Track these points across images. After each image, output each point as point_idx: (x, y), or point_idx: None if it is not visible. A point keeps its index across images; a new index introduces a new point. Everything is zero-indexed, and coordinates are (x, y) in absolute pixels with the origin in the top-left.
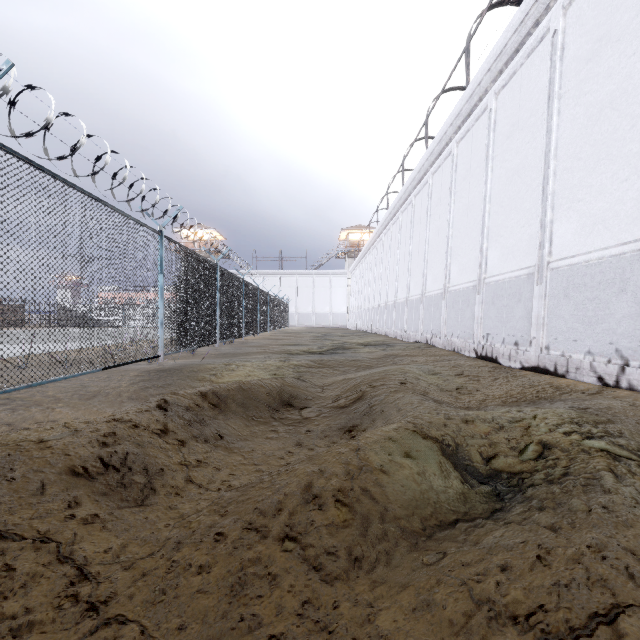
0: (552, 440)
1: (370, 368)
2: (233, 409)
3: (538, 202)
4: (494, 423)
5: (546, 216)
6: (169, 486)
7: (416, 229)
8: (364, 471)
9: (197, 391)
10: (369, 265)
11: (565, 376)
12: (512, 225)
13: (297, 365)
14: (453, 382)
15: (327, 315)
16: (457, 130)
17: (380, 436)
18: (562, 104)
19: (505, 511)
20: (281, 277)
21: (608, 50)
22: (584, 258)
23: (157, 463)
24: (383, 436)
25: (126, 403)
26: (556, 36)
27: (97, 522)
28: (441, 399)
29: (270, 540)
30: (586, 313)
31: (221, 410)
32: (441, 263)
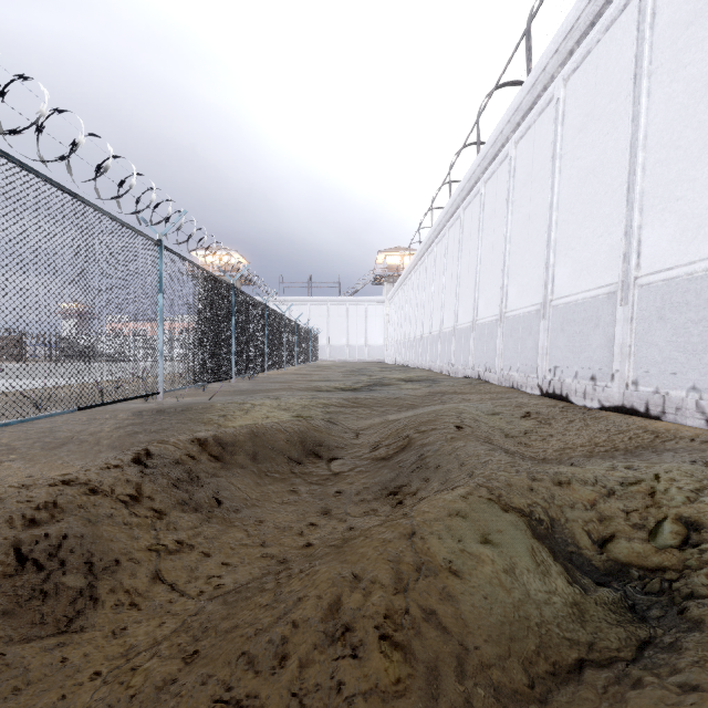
0: (698, 516)
1: (414, 408)
2: (241, 462)
3: (621, 205)
4: (599, 486)
5: (632, 221)
6: (122, 591)
7: (465, 247)
8: (424, 574)
9: (194, 438)
10: (410, 291)
11: (660, 418)
12: (586, 235)
13: (327, 404)
14: (519, 425)
15: (362, 348)
16: (516, 128)
17: (443, 510)
18: (653, 82)
19: (662, 648)
20: (311, 305)
21: None
22: (686, 270)
23: (111, 551)
24: (447, 510)
25: (104, 453)
26: None
27: None
28: (510, 448)
29: None
30: (689, 339)
31: (224, 463)
32: (496, 285)
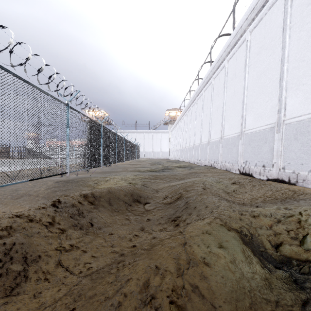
0: None
1: (183, 179)
2: (103, 205)
3: (276, 87)
4: (273, 218)
5: (282, 94)
6: (40, 272)
7: (205, 107)
8: (191, 265)
9: (81, 194)
10: (180, 127)
11: (295, 184)
12: (260, 101)
13: (143, 178)
14: (231, 187)
15: (159, 152)
16: (228, 54)
17: (199, 231)
18: (291, 31)
19: None
20: (136, 134)
21: None
22: (307, 116)
23: (37, 251)
24: (201, 230)
25: (40, 201)
26: None
27: None
28: (228, 198)
29: None
30: (309, 148)
31: (95, 206)
32: (219, 124)
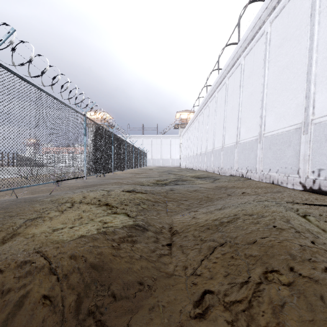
0: None
1: (211, 200)
2: None
3: None
4: None
5: None
6: None
7: (229, 99)
8: None
9: None
10: (193, 130)
11: None
12: None
13: (143, 199)
14: None
15: (169, 160)
16: (271, 11)
17: None
18: None
19: None
20: (143, 139)
21: None
22: None
23: None
24: None
25: None
26: None
27: None
28: None
29: None
30: None
31: None
32: (255, 117)
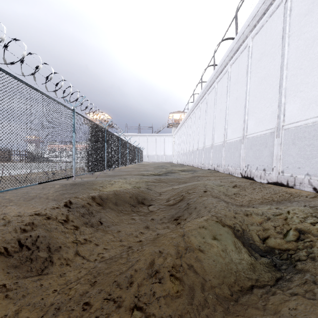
0: (304, 228)
1: (185, 183)
2: (110, 206)
3: (276, 93)
4: (264, 216)
5: (281, 101)
6: (63, 259)
7: (208, 111)
8: (188, 251)
9: (90, 196)
10: (184, 131)
11: (293, 187)
12: (261, 106)
13: (147, 181)
14: (231, 190)
15: (162, 156)
16: (230, 59)
17: (197, 225)
18: (290, 40)
19: (285, 280)
20: (139, 137)
21: (317, 8)
22: (304, 122)
23: (57, 243)
24: (198, 225)
25: (50, 202)
26: (287, 3)
27: (2, 292)
28: (227, 200)
29: (123, 310)
30: (305, 153)
31: (103, 207)
32: (222, 128)
